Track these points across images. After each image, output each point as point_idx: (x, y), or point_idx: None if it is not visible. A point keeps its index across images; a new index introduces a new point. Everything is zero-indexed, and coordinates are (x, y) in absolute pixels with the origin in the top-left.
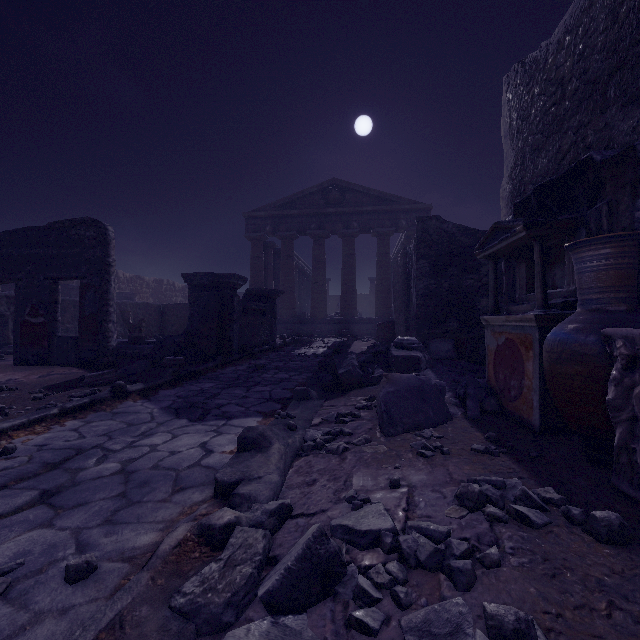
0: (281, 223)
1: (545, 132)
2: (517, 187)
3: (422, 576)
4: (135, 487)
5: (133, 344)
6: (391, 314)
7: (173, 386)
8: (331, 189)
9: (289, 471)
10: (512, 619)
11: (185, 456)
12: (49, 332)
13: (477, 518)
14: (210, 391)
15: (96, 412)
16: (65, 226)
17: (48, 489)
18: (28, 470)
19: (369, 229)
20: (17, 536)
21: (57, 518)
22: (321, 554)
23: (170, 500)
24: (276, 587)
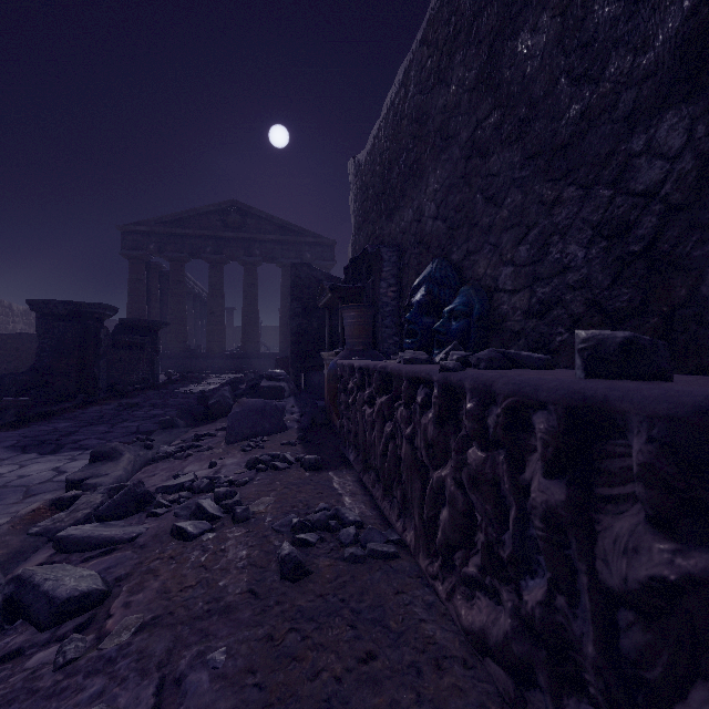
0: (169, 242)
1: (363, 218)
2: (354, 252)
3: (200, 496)
4: None
5: None
6: None
7: (17, 428)
8: (230, 211)
9: (137, 473)
10: (224, 491)
11: (36, 477)
12: None
13: (251, 472)
14: (66, 430)
15: None
16: None
17: None
18: None
19: (273, 259)
20: None
21: None
22: (138, 492)
23: (22, 502)
24: (105, 508)
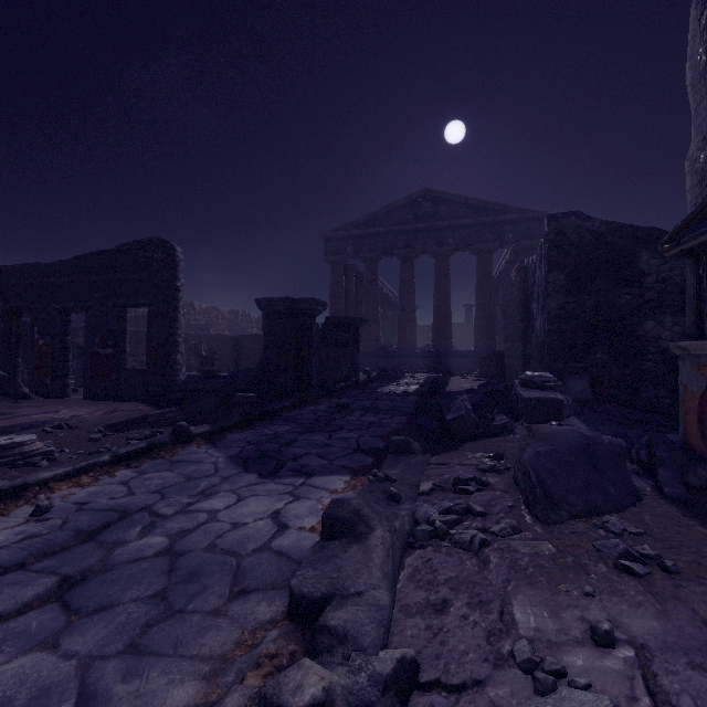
0: (364, 243)
1: None
2: None
3: None
4: (180, 582)
5: (205, 378)
6: (494, 346)
7: (243, 428)
8: (421, 201)
9: (399, 575)
10: None
11: (251, 532)
12: (117, 364)
13: None
14: (285, 436)
15: (153, 459)
16: (133, 248)
17: (71, 574)
18: (55, 541)
19: (467, 245)
20: (5, 662)
21: (67, 632)
22: None
23: (225, 612)
24: None
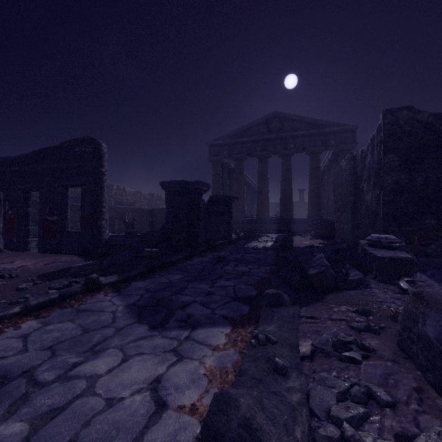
0: (234, 148)
1: None
2: None
3: None
4: None
5: (128, 237)
6: (321, 215)
7: (145, 277)
8: (272, 120)
9: None
10: None
11: (123, 417)
12: (61, 228)
13: None
14: (177, 284)
15: (62, 308)
16: (71, 145)
17: None
18: None
19: (303, 149)
20: None
21: None
22: None
23: None
24: None
